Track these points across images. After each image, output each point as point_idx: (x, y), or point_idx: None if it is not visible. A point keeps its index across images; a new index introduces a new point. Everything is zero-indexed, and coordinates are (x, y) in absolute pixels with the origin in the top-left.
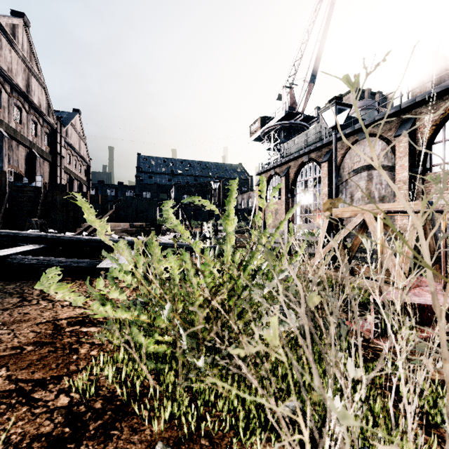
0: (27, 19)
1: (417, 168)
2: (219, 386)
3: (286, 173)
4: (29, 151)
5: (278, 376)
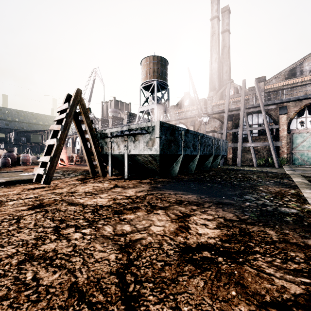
0: None
1: None
2: None
3: (72, 138)
4: None
5: None
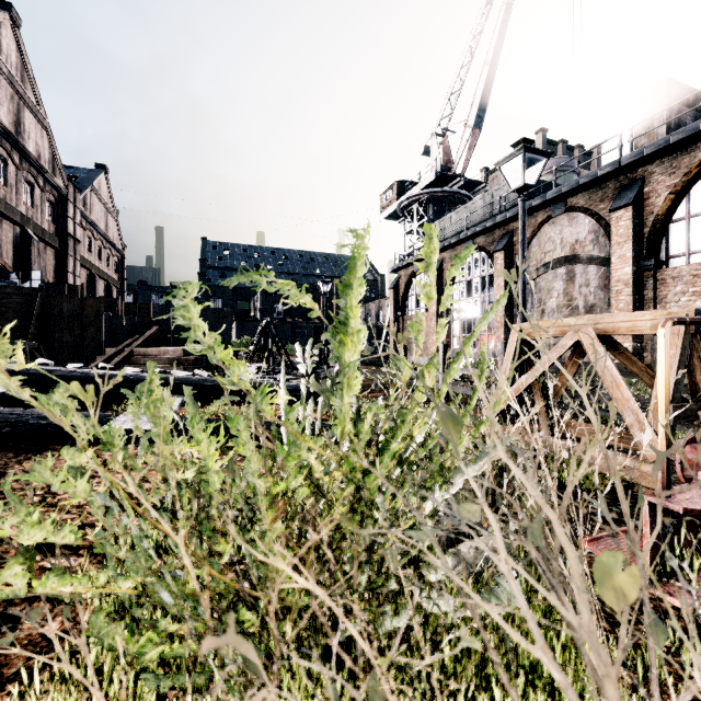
0: (15, 13)
1: (646, 260)
2: None
3: (438, 269)
4: (20, 231)
5: (459, 695)
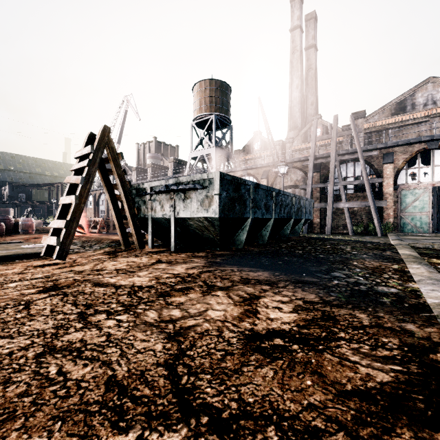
0: None
1: None
2: None
3: (95, 196)
4: None
5: None
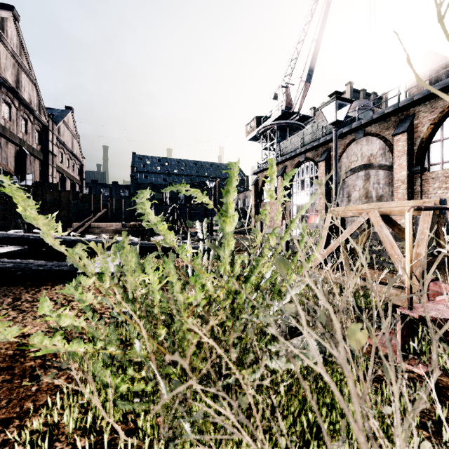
0: (16, 12)
1: (416, 167)
2: (213, 446)
3: (283, 173)
4: (18, 149)
5: (289, 416)
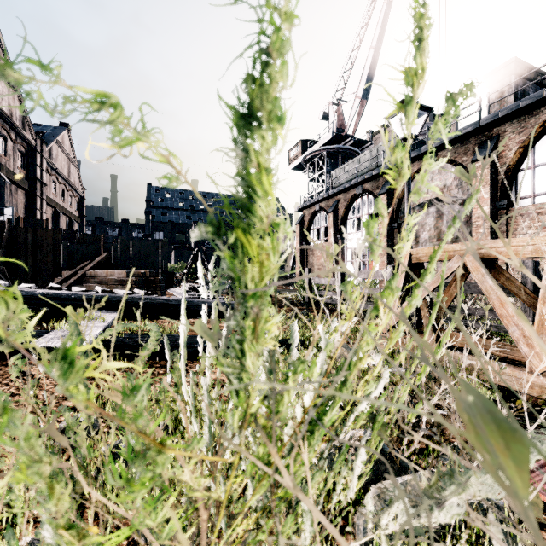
0: None
1: (500, 201)
2: None
3: (334, 208)
4: None
5: None
